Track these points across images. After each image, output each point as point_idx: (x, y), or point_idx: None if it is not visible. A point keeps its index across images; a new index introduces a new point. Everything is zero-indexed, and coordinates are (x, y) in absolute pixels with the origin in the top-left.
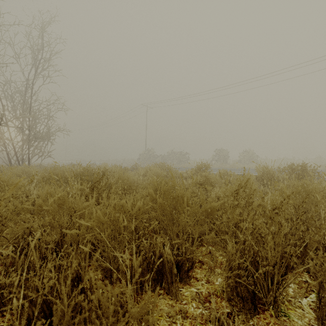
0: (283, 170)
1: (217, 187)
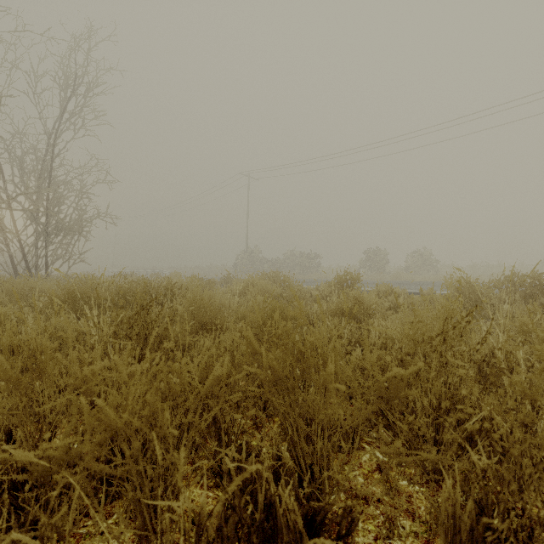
0: (500, 285)
1: (378, 318)
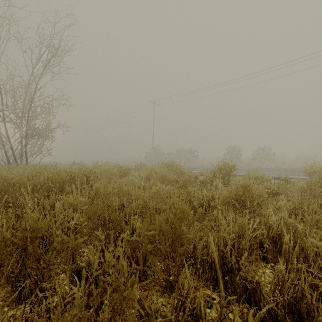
0: None
1: (271, 209)
